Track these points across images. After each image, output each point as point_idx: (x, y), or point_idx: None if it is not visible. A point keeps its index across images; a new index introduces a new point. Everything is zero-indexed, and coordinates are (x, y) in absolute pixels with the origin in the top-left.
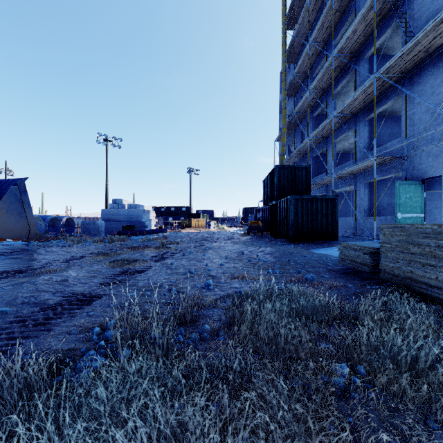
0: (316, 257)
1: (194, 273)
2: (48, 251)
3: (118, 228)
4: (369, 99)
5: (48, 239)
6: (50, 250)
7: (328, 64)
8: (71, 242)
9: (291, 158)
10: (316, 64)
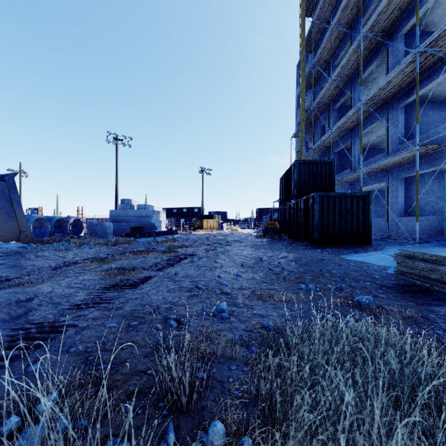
0: (355, 267)
1: (202, 289)
2: (38, 256)
3: (127, 230)
4: (406, 81)
5: (51, 241)
6: (41, 255)
7: (355, 45)
8: (74, 245)
9: (310, 155)
10: (339, 51)
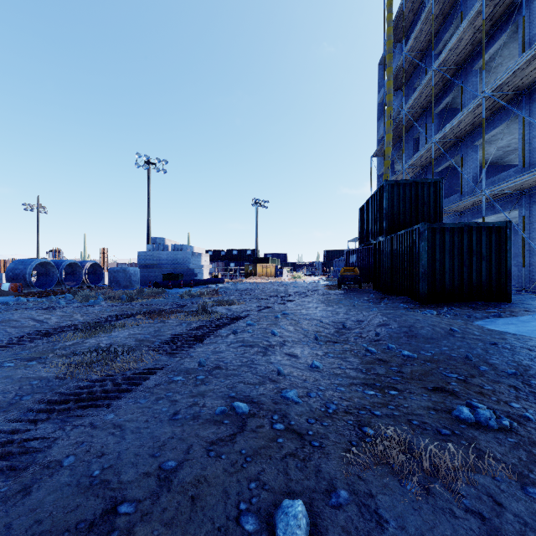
0: (527, 350)
1: (244, 414)
2: None
3: (159, 277)
4: None
5: (54, 292)
6: (6, 319)
7: (472, 15)
8: (80, 298)
9: (399, 178)
10: (441, 33)
